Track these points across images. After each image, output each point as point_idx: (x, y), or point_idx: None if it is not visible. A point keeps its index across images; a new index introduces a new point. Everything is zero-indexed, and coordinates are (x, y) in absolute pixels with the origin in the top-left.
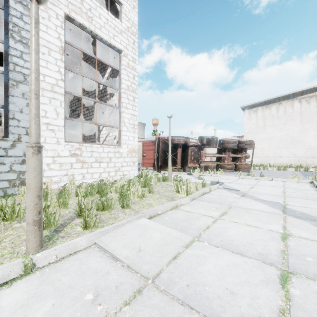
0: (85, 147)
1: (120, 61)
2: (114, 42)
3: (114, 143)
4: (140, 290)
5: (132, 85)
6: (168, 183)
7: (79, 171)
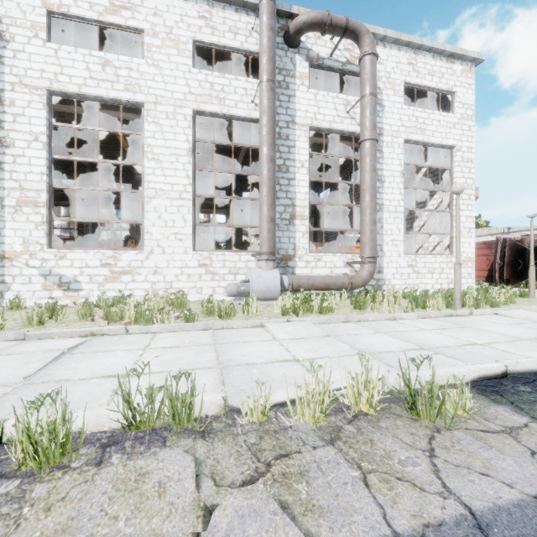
0: (419, 258)
1: (452, 157)
2: (446, 142)
3: (436, 250)
4: (536, 322)
5: (467, 181)
6: (529, 299)
7: (415, 281)
